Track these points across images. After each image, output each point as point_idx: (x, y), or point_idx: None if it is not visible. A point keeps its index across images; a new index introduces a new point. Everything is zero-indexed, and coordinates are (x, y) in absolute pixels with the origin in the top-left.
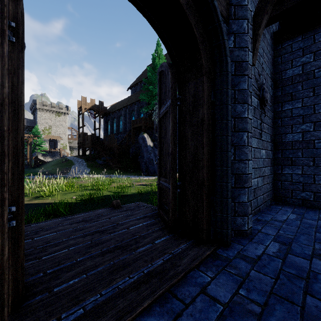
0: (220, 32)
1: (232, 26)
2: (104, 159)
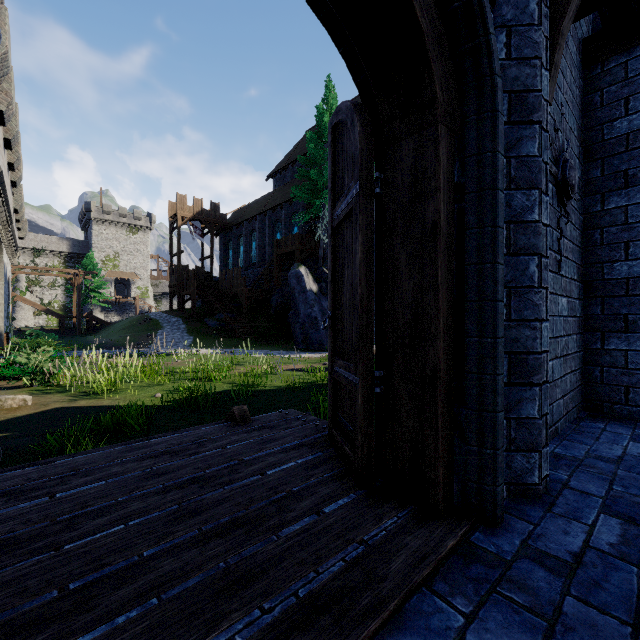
0: (479, 15)
1: (503, 9)
2: (220, 317)
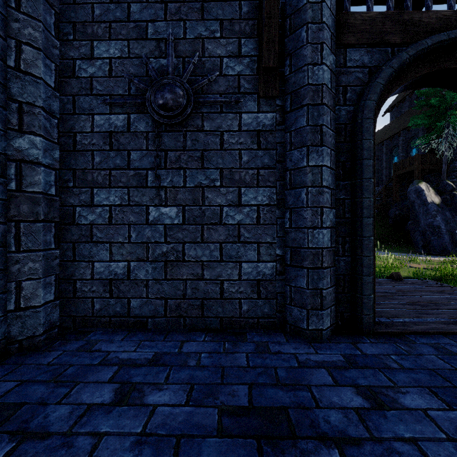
0: None
1: None
2: None
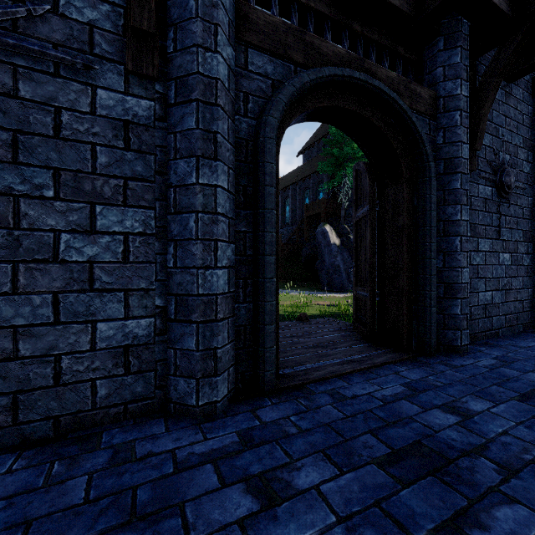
0: (420, 141)
1: (441, 120)
2: None
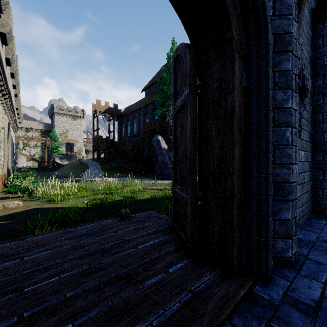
0: None
1: None
2: (118, 162)
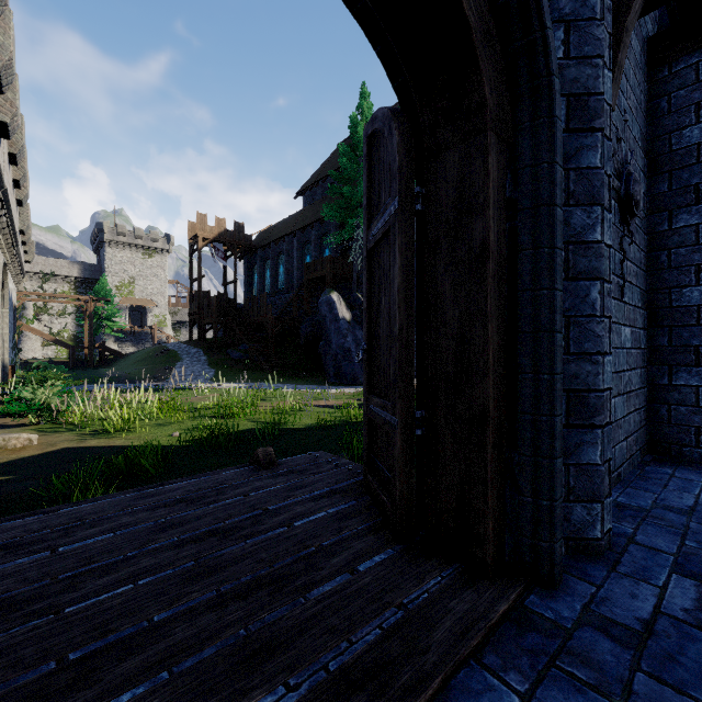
0: (535, 7)
1: (560, 2)
2: (244, 348)
